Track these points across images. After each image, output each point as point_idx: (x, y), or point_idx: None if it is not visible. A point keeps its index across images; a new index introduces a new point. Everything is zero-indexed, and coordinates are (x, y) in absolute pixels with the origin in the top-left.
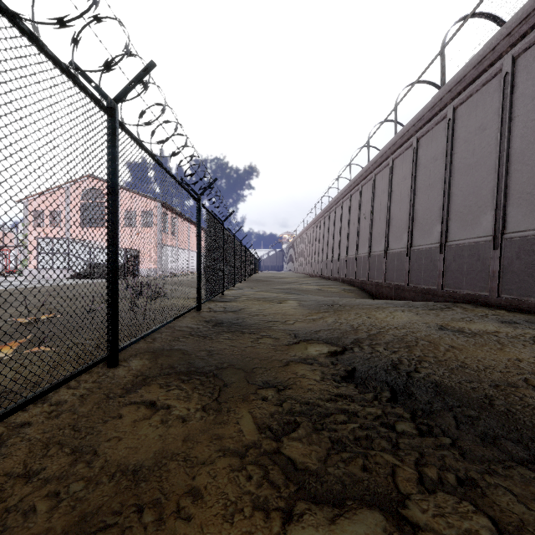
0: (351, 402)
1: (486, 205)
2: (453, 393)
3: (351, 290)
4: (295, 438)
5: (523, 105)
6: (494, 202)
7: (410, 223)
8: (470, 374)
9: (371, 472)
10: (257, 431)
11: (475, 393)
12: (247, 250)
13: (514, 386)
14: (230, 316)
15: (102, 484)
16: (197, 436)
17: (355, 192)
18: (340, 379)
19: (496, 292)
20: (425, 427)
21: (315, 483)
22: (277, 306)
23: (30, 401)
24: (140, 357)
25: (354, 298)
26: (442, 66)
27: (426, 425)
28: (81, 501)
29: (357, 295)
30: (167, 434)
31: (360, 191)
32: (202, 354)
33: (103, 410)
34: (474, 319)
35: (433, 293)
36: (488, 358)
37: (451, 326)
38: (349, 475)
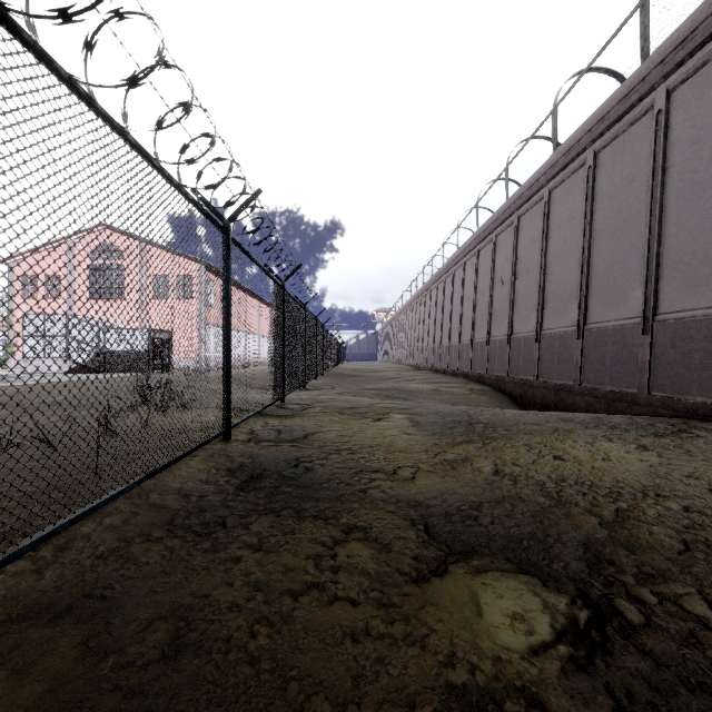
0: None
1: None
2: None
3: (483, 391)
4: None
5: None
6: None
7: (582, 287)
8: None
9: None
10: None
11: None
12: (326, 331)
13: None
14: (283, 455)
15: None
16: None
17: (485, 246)
18: None
19: None
20: None
21: None
22: (375, 427)
23: None
24: None
25: (489, 403)
26: (644, 26)
27: None
28: None
29: (493, 399)
30: None
31: (494, 244)
32: (142, 657)
33: None
34: None
35: (630, 400)
36: None
37: None
38: None
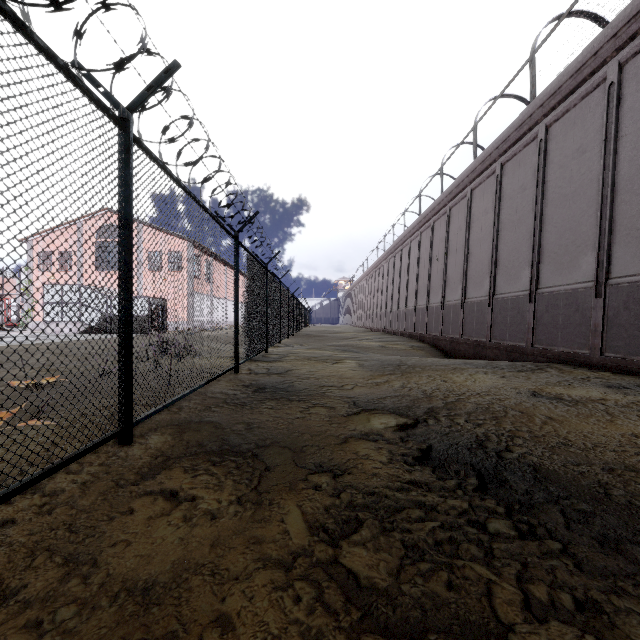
0: (428, 492)
1: (587, 244)
2: (557, 479)
3: (421, 347)
4: (357, 542)
5: (632, 122)
6: (596, 240)
7: (492, 266)
8: (576, 453)
9: (459, 591)
10: (308, 533)
11: (585, 479)
12: (295, 299)
13: (634, 470)
14: (274, 379)
15: (100, 609)
16: (230, 540)
17: (426, 229)
18: (413, 460)
19: (598, 349)
20: (526, 527)
21: (385, 608)
22: (332, 367)
23: (14, 493)
24: (161, 432)
25: (424, 356)
26: (532, 76)
27: (527, 523)
28: (70, 634)
29: (428, 353)
30: (191, 536)
31: (432, 228)
32: (239, 428)
33: (109, 503)
34: (573, 383)
35: (521, 351)
36: (597, 433)
37: (547, 392)
38: (430, 595)
